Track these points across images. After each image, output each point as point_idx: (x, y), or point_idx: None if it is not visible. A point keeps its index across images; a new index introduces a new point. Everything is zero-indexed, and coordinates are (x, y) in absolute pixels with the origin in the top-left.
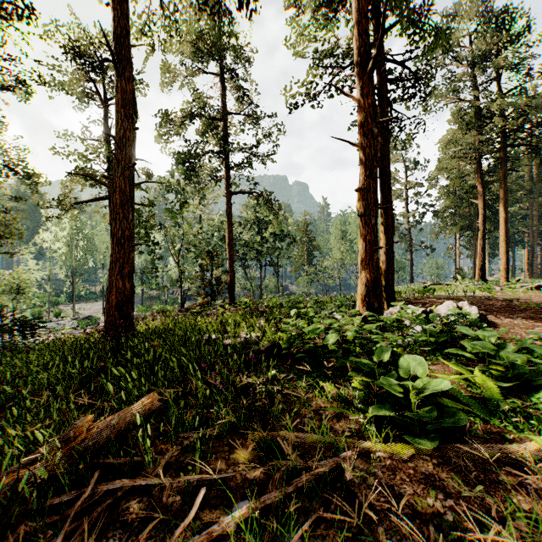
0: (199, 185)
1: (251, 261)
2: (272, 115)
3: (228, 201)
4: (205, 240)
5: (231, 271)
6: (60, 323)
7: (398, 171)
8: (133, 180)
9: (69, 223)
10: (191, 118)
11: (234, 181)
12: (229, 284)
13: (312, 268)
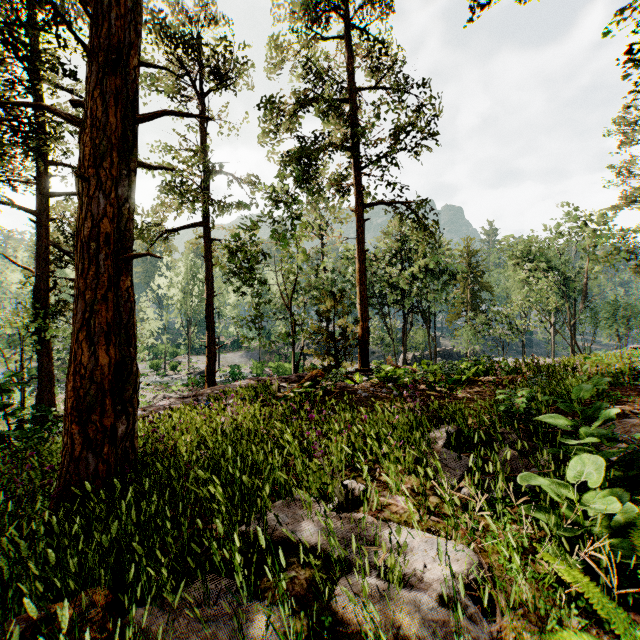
0: (316, 192)
1: (390, 306)
2: (426, 82)
3: (359, 218)
4: (330, 281)
5: (364, 320)
6: (174, 378)
7: (632, 159)
8: (133, 107)
9: (185, 267)
10: (307, 104)
11: (367, 192)
12: (361, 340)
13: (480, 316)
